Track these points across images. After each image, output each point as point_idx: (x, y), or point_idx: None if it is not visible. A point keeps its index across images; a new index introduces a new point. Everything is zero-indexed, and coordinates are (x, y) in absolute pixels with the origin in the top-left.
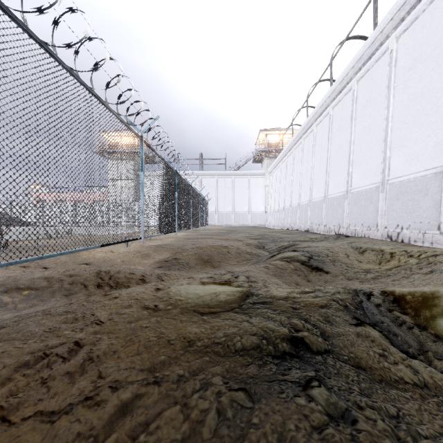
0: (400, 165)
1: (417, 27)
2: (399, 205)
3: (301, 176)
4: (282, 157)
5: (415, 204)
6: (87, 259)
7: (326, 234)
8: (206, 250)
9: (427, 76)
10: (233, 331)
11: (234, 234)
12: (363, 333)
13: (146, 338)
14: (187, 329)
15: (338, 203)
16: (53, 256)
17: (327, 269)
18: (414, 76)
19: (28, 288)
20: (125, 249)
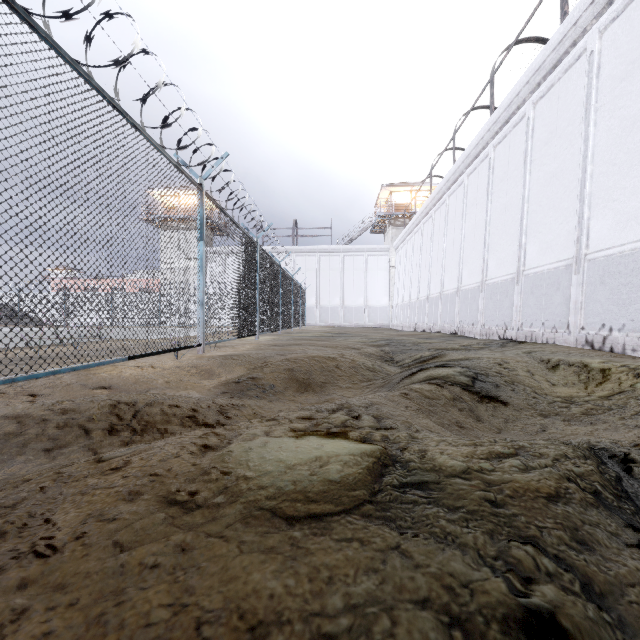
0: (607, 231)
1: (635, 12)
2: (605, 294)
3: (444, 252)
4: (415, 224)
5: (634, 291)
6: (107, 379)
7: (484, 338)
8: (302, 365)
9: None
10: (368, 590)
11: (344, 339)
12: None
13: (141, 613)
14: (250, 579)
15: (504, 291)
16: (38, 377)
17: (504, 398)
18: (630, 89)
19: None
20: (174, 362)
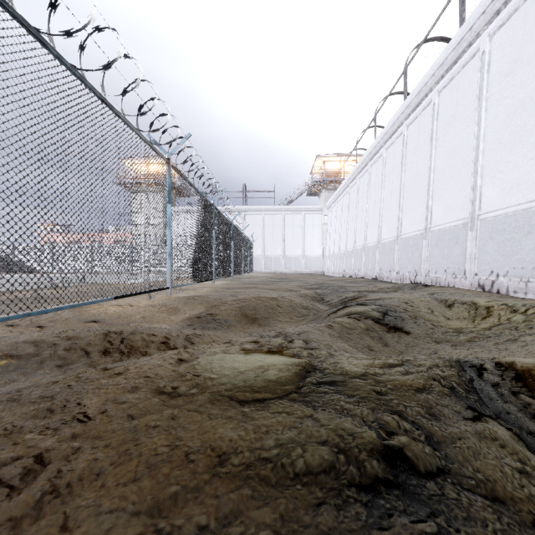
0: (495, 196)
1: (517, 21)
2: (493, 247)
3: (367, 212)
4: (344, 188)
5: (515, 245)
6: (96, 315)
7: (399, 283)
8: (250, 304)
9: (530, 82)
10: (290, 437)
11: (285, 283)
12: (487, 434)
13: (151, 448)
14: (217, 431)
15: (415, 244)
16: (47, 312)
17: (407, 329)
18: (513, 83)
19: (6, 357)
20: (147, 302)
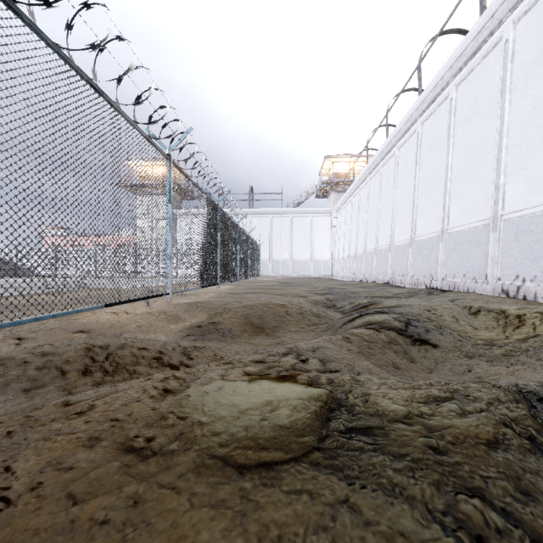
0: (520, 195)
1: None
2: (518, 249)
3: (379, 214)
4: (354, 190)
5: None
6: (86, 324)
7: (413, 287)
8: (257, 311)
9: None
10: None
11: (293, 288)
12: None
13: None
14: (199, 539)
15: (430, 247)
16: (21, 323)
17: (433, 341)
18: (540, 72)
19: None
20: (145, 309)
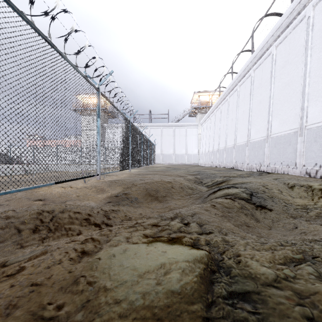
0: (318, 113)
1: None
2: (317, 147)
3: (227, 126)
4: (212, 112)
5: None
6: (43, 195)
7: (249, 171)
8: (153, 186)
9: None
10: None
11: (175, 171)
12: None
13: None
14: None
15: (259, 146)
16: None
17: (269, 206)
18: None
19: None
20: (83, 184)
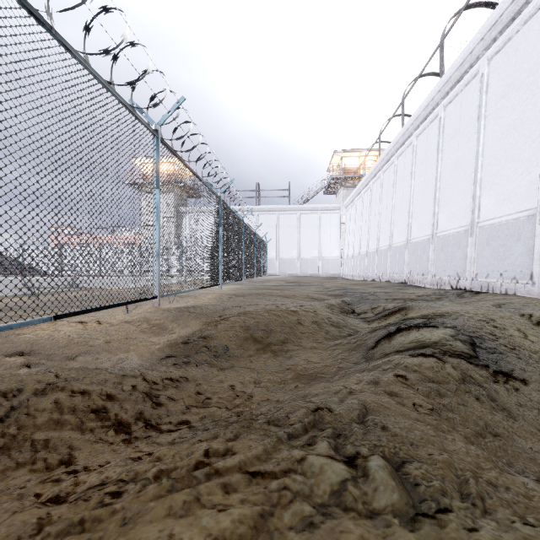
0: None
1: None
2: None
3: (393, 208)
4: (365, 185)
5: None
6: (31, 342)
7: (435, 288)
8: (261, 321)
9: None
10: None
11: (302, 288)
12: None
13: None
14: None
15: (456, 243)
16: None
17: (518, 373)
18: None
19: None
20: (124, 317)
